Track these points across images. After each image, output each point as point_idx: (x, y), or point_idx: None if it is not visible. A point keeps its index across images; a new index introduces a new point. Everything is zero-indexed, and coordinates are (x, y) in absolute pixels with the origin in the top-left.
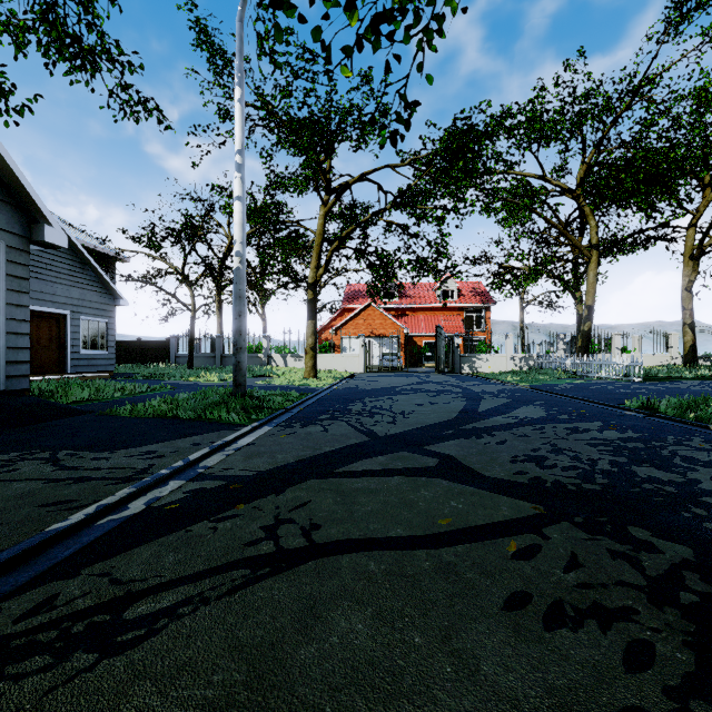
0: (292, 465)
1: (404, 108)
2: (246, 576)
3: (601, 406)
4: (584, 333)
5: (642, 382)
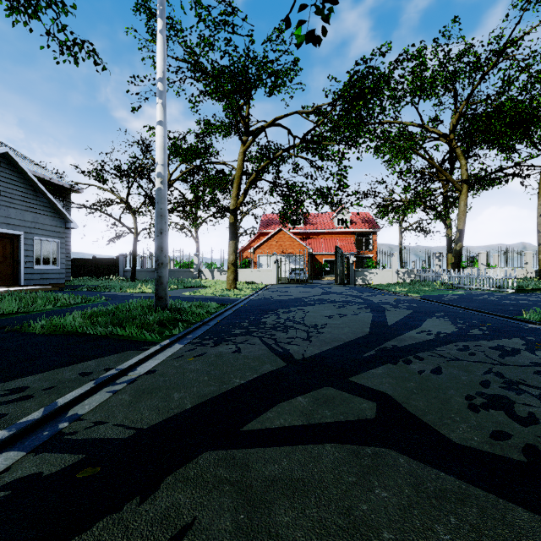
0: (186, 415)
1: (322, 3)
2: None
3: (500, 318)
4: (456, 252)
5: (515, 293)
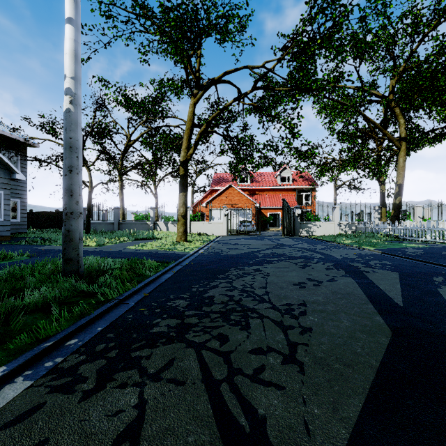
0: None
1: None
2: None
3: None
4: (396, 205)
5: None
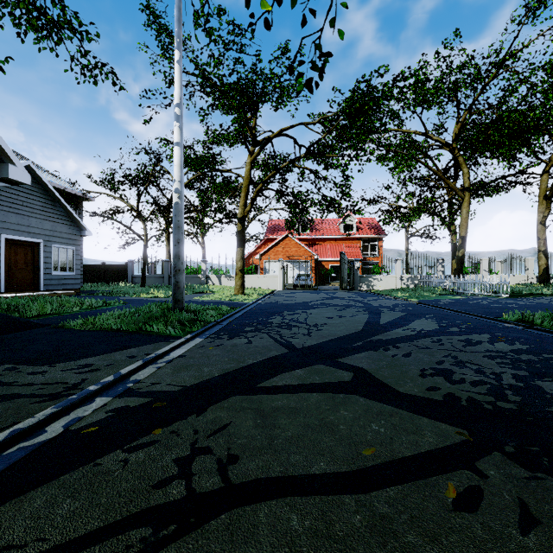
0: (216, 379)
1: (318, 57)
2: (145, 540)
3: (482, 319)
4: (459, 258)
5: (509, 297)
